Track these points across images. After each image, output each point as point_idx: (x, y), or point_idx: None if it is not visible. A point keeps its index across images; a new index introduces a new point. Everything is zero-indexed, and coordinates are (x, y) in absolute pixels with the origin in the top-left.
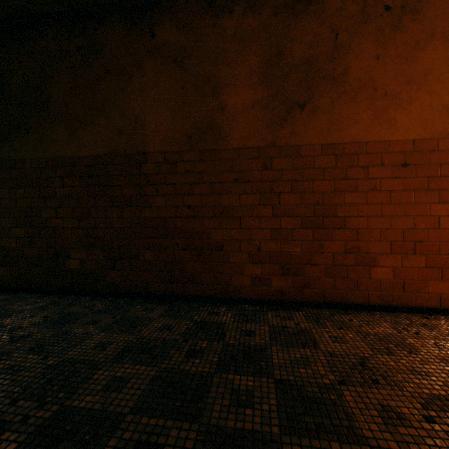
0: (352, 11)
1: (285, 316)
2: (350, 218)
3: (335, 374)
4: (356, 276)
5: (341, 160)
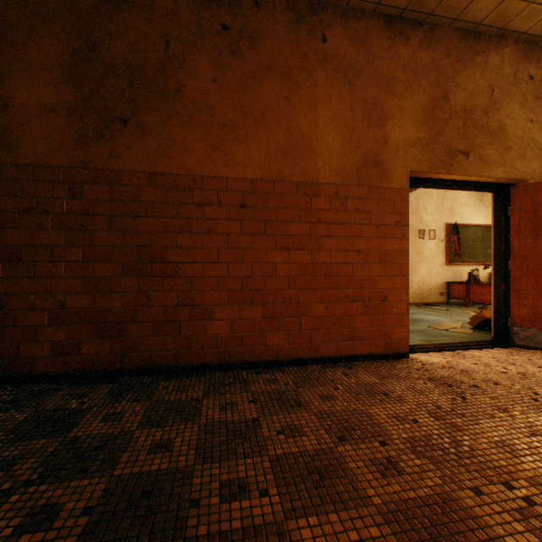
0: (187, 19)
1: (82, 392)
2: (184, 264)
3: (38, 472)
4: (191, 332)
5: (173, 194)
